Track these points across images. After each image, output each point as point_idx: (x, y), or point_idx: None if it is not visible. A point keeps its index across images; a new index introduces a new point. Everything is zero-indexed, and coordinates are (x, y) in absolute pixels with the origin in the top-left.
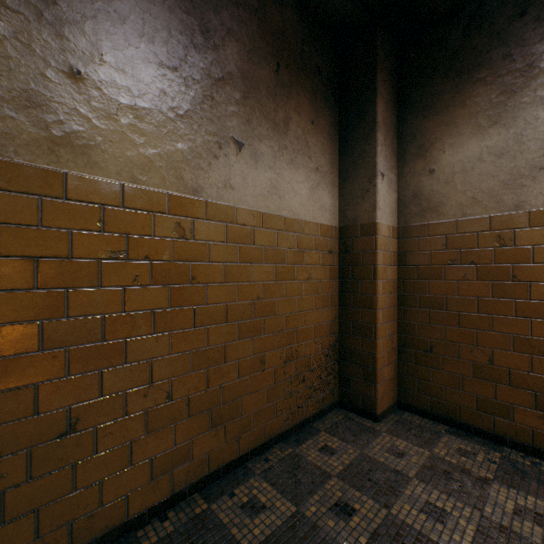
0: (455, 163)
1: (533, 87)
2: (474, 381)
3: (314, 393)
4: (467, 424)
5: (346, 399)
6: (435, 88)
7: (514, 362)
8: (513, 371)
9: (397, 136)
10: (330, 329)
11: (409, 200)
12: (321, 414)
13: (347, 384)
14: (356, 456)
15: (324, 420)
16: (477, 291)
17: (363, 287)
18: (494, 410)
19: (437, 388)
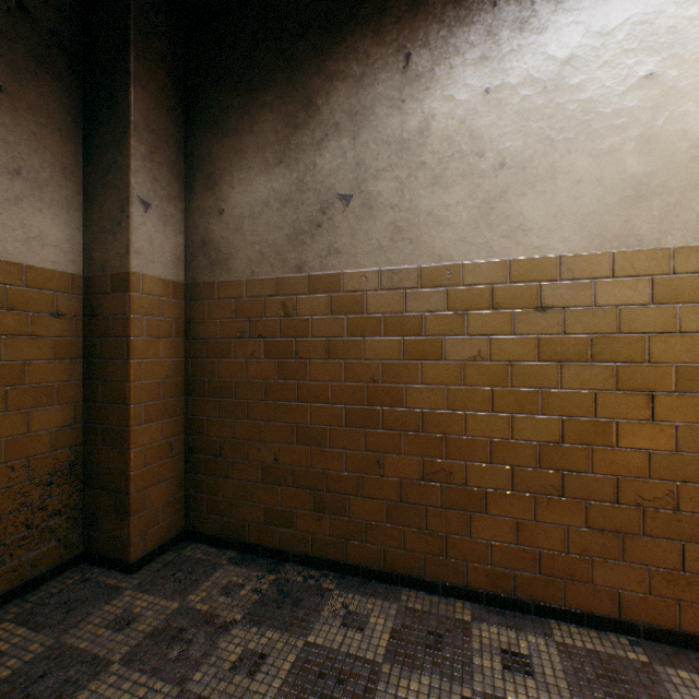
0: (244, 205)
1: (312, 128)
2: (263, 487)
3: (6, 556)
4: (256, 544)
5: (93, 548)
6: (225, 101)
7: (297, 457)
8: (297, 468)
9: (185, 155)
10: (58, 441)
11: (198, 247)
12: (31, 586)
13: (94, 524)
14: (39, 653)
15: (32, 596)
16: (265, 372)
17: (115, 371)
18: (280, 520)
19: (227, 504)
